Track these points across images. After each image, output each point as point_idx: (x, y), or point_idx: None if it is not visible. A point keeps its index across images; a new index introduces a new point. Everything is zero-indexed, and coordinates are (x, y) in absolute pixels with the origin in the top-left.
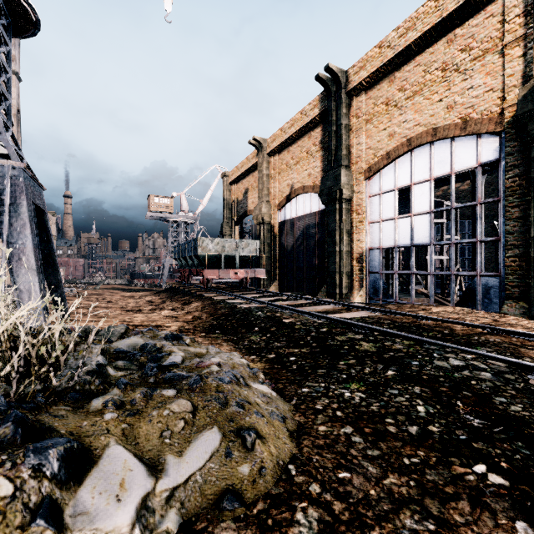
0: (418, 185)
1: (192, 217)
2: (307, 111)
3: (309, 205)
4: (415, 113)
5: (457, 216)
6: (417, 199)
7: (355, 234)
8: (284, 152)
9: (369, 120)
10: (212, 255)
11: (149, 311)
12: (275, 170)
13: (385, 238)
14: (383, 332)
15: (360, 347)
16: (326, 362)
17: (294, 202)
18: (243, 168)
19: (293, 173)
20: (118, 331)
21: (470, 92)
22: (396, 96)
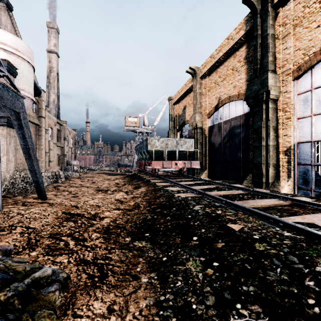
0: None
1: (150, 129)
2: (233, 35)
3: (234, 111)
4: None
5: None
6: None
7: (282, 130)
8: (212, 74)
9: (297, 24)
10: (158, 151)
11: (111, 192)
12: (206, 89)
13: (317, 131)
14: None
15: None
16: None
17: (221, 110)
18: (182, 92)
19: (220, 88)
20: None
21: None
22: None
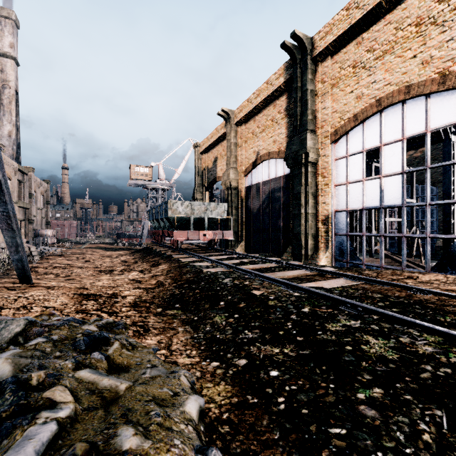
0: (388, 146)
1: (168, 184)
2: (272, 80)
3: (275, 170)
4: (386, 73)
5: (413, 180)
6: (387, 160)
7: (321, 197)
8: (250, 121)
9: (335, 84)
10: (182, 218)
11: (119, 272)
12: (242, 139)
13: (351, 200)
14: (385, 316)
15: (368, 348)
16: (333, 392)
17: (259, 168)
18: (212, 139)
19: (259, 141)
20: (9, 330)
21: (449, 44)
22: (364, 57)
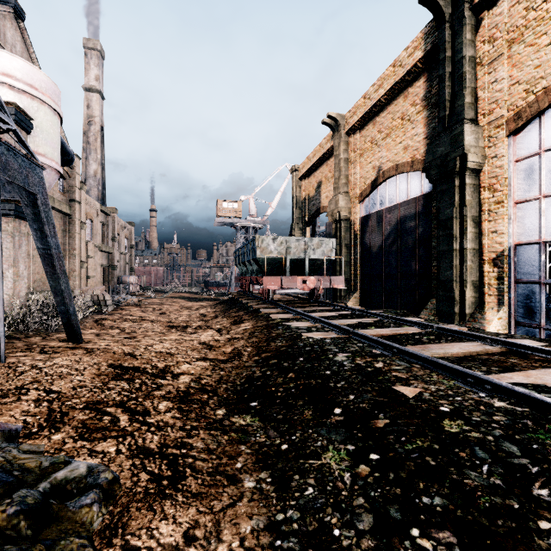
0: None
1: (260, 221)
2: (403, 59)
3: (406, 190)
4: None
5: None
6: None
7: (488, 223)
8: (367, 126)
9: (515, 38)
10: (274, 259)
11: (193, 330)
12: (356, 152)
13: (550, 224)
14: None
15: None
16: None
17: (382, 189)
18: (315, 158)
19: (380, 151)
20: None
21: None
22: None
